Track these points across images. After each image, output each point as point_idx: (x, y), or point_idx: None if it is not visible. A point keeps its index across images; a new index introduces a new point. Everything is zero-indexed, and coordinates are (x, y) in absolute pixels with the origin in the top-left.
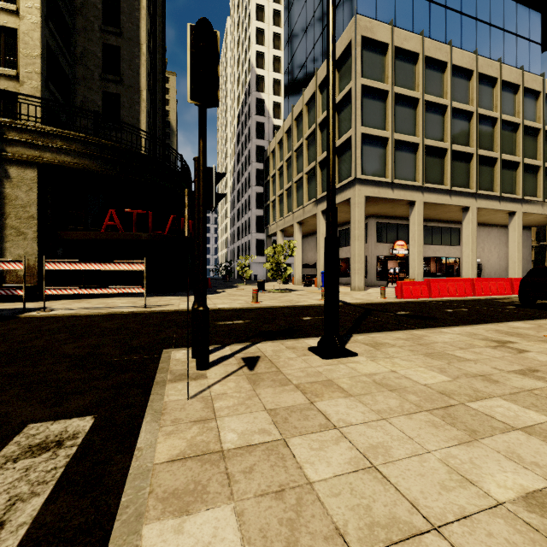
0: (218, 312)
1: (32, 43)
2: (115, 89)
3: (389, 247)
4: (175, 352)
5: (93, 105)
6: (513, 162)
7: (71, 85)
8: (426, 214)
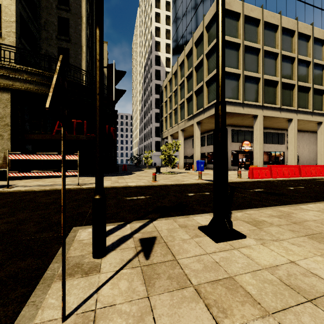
0: (128, 189)
1: (10, 12)
2: (66, 45)
3: (239, 145)
4: (82, 231)
5: (52, 55)
6: (320, 90)
7: (38, 42)
8: (263, 124)
